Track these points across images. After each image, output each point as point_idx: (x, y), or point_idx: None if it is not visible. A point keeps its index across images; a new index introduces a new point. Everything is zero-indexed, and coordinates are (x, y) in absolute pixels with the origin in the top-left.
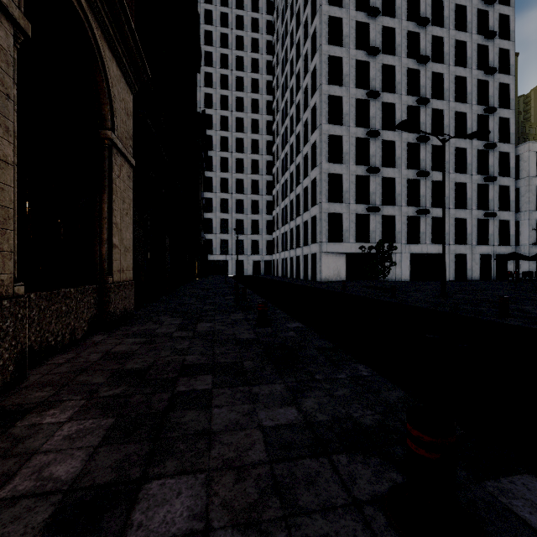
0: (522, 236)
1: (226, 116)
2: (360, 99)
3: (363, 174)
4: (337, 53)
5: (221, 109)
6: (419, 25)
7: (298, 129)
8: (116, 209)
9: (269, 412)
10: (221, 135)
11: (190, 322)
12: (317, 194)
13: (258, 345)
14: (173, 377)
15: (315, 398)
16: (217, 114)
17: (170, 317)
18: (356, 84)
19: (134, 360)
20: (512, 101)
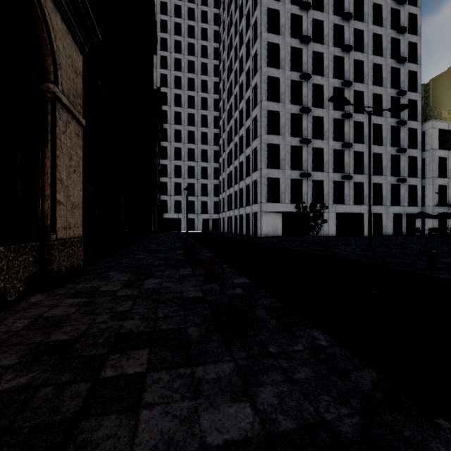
0: (427, 198)
1: (180, 94)
2: (294, 80)
3: (297, 144)
4: (275, 40)
5: (175, 88)
6: (343, 19)
7: (241, 106)
8: (60, 165)
9: (216, 415)
10: (175, 110)
11: (138, 278)
12: (258, 161)
13: (204, 305)
14: (101, 355)
15: (272, 385)
16: (172, 92)
17: (119, 273)
18: (291, 67)
19: (64, 328)
20: (419, 86)
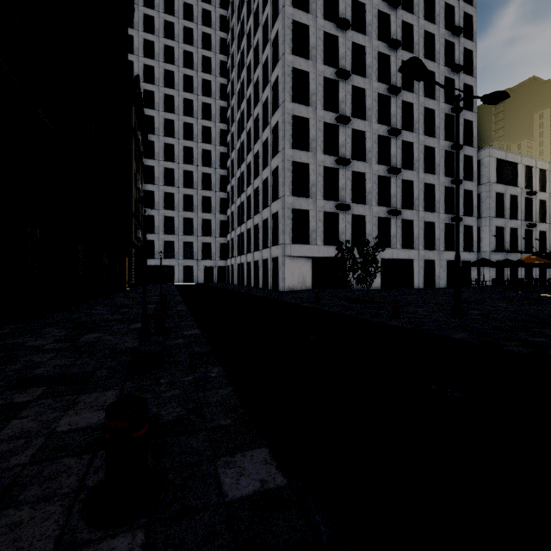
0: (483, 242)
1: (172, 95)
2: (328, 78)
3: (332, 165)
4: (303, 19)
5: (166, 86)
6: (390, 5)
7: (256, 112)
8: None
9: None
10: (166, 117)
11: None
12: (279, 185)
13: None
14: None
15: None
16: (160, 92)
17: None
18: (324, 60)
19: None
20: (475, 103)
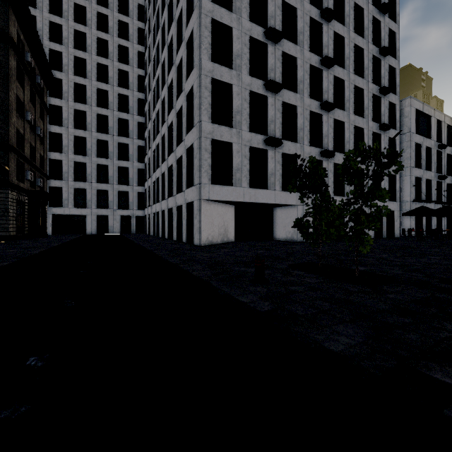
0: (403, 192)
1: (84, 32)
2: None
3: (260, 91)
4: None
5: (76, 22)
6: None
7: (170, 35)
8: None
9: None
10: (76, 55)
11: None
12: (195, 109)
13: None
14: None
15: None
16: (70, 26)
17: None
18: None
19: None
20: (397, 51)
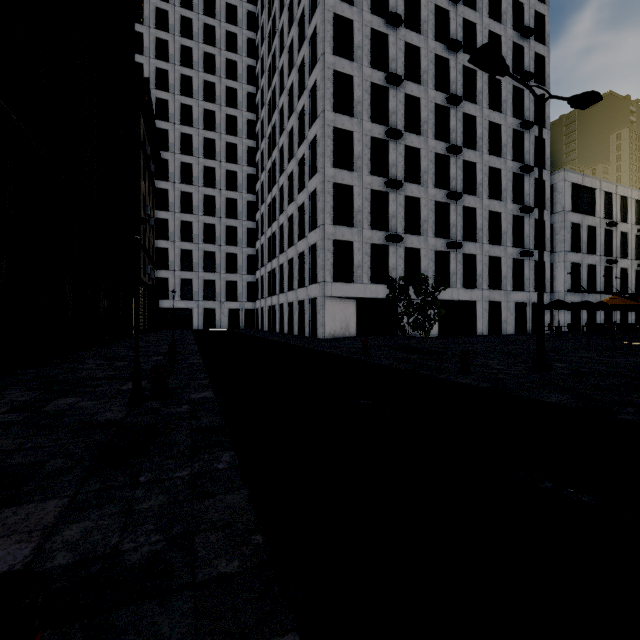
0: (556, 281)
1: (190, 105)
2: (376, 84)
3: (381, 188)
4: (346, 12)
5: (183, 95)
6: None
7: (290, 124)
8: None
9: None
10: (182, 131)
11: None
12: (318, 212)
13: None
14: None
15: None
16: (176, 101)
17: None
18: (371, 63)
19: None
20: (547, 118)
